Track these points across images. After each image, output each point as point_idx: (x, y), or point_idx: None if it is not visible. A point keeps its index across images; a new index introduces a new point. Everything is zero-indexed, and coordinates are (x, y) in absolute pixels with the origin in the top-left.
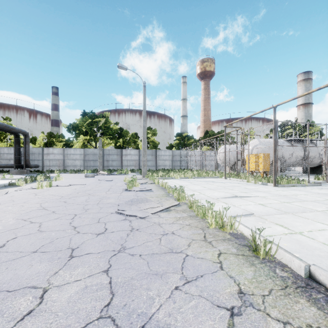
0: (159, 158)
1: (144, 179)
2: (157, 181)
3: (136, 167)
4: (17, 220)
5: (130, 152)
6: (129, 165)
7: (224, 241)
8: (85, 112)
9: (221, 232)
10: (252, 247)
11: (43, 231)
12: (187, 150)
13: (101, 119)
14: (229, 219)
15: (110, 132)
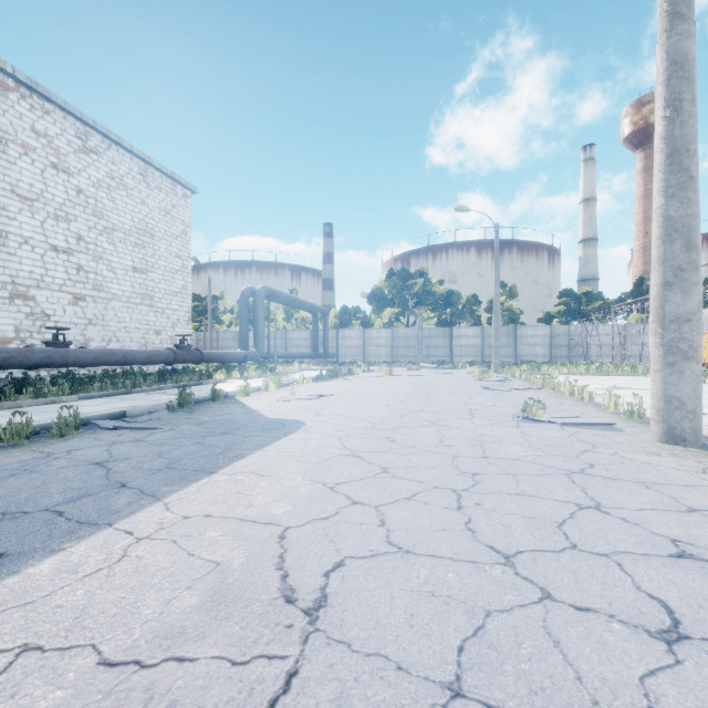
0: (521, 342)
1: (498, 374)
2: (519, 374)
3: (477, 359)
4: (413, 388)
5: (466, 332)
6: (464, 354)
7: (568, 399)
8: (393, 270)
9: (571, 397)
10: (582, 397)
11: (441, 391)
12: (585, 325)
13: (418, 280)
14: (576, 386)
15: (432, 299)
